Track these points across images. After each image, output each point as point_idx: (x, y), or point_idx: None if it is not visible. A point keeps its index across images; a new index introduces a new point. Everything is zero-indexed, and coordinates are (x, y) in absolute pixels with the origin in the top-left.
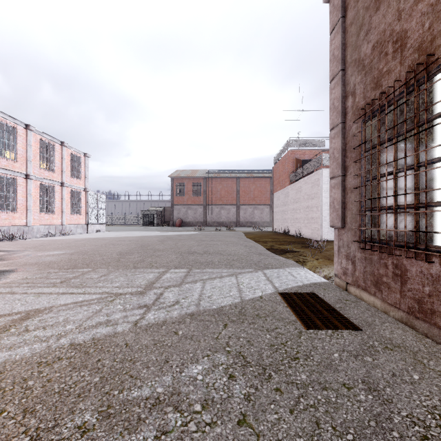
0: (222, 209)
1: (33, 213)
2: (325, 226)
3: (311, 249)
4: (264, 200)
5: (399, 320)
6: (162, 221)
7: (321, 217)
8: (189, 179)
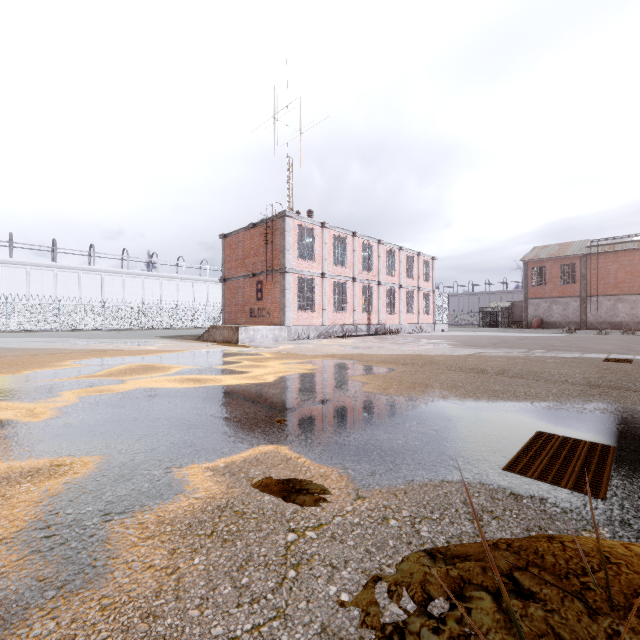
0: (618, 301)
1: (402, 314)
2: None
3: None
4: None
5: None
6: (509, 321)
7: None
8: (554, 260)
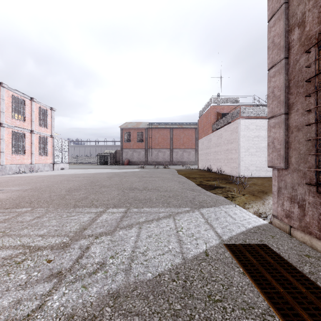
0: (159, 151)
1: (6, 154)
2: (242, 165)
3: (234, 185)
4: (191, 145)
5: None
6: (114, 161)
7: (239, 158)
8: (135, 129)
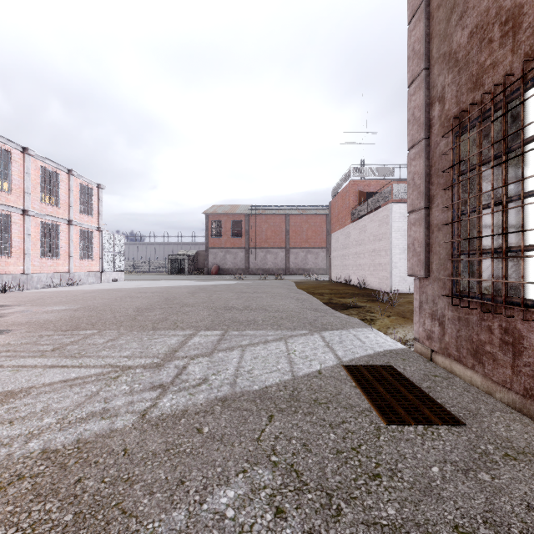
0: (268, 253)
1: (32, 258)
2: (396, 274)
3: (379, 304)
4: (320, 242)
5: (509, 405)
6: (194, 268)
7: (391, 263)
8: (228, 216)
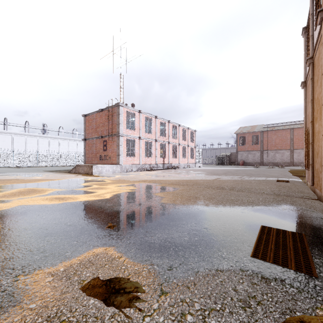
0: (276, 153)
1: (180, 158)
2: None
3: None
4: None
5: (310, 186)
6: (229, 162)
7: None
8: (249, 133)
